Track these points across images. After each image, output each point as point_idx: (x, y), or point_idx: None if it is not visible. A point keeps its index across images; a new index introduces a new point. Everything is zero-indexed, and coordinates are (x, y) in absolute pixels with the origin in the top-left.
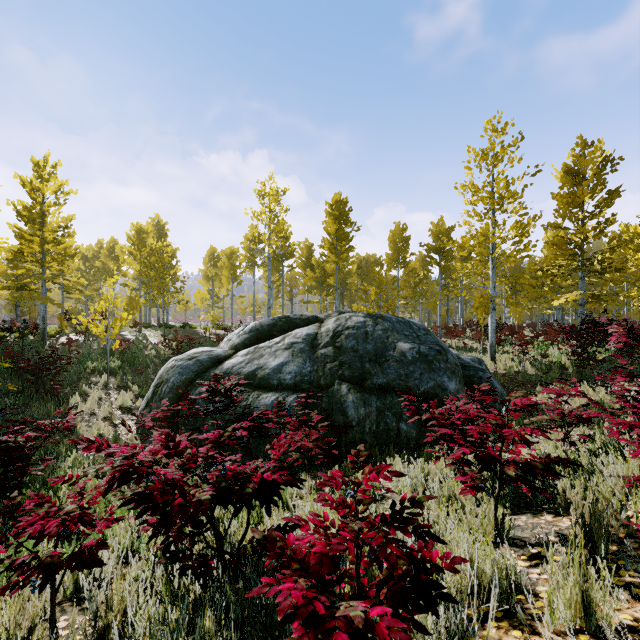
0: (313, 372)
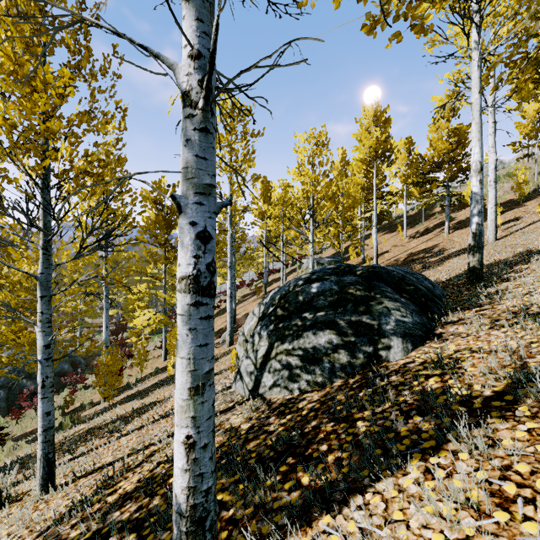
0: (7, 379)
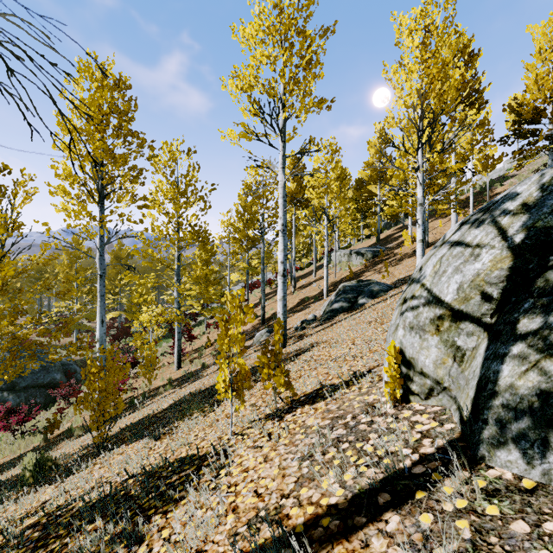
0: None
